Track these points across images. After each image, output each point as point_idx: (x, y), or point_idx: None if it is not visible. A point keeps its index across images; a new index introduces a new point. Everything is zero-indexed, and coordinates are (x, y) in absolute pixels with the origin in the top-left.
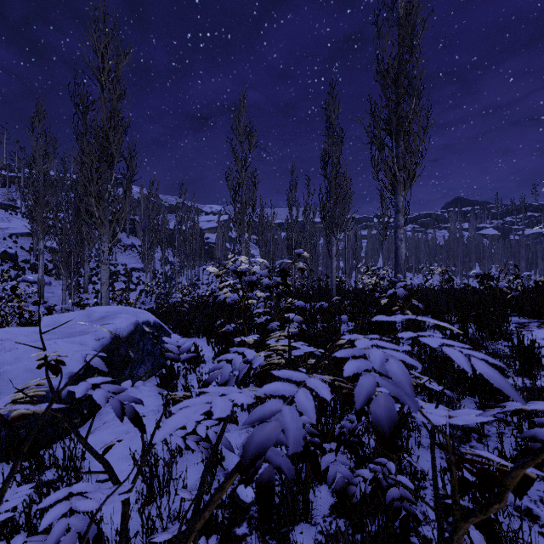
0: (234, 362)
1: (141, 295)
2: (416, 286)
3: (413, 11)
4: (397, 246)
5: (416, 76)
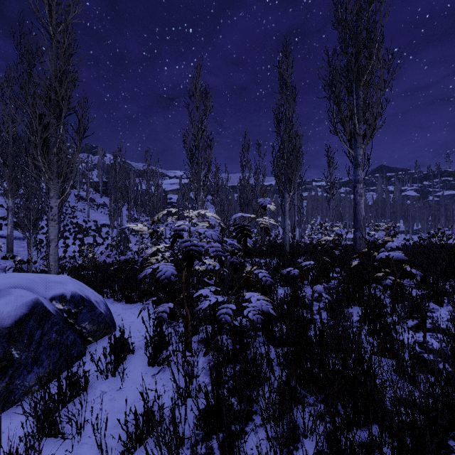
0: None
1: (107, 249)
2: (350, 240)
3: None
4: (356, 201)
5: (379, 20)
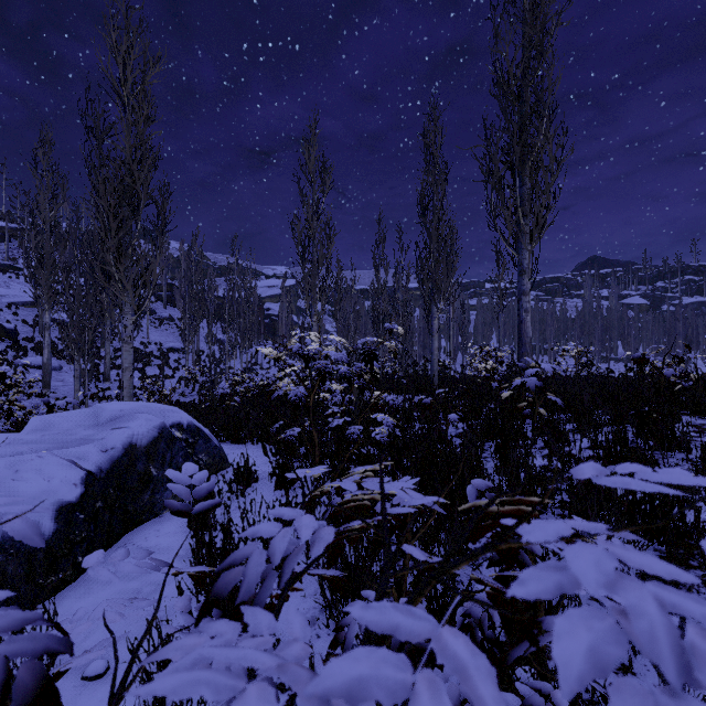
0: (272, 547)
1: (180, 384)
2: (540, 372)
3: (543, 2)
4: (521, 318)
5: (548, 88)
